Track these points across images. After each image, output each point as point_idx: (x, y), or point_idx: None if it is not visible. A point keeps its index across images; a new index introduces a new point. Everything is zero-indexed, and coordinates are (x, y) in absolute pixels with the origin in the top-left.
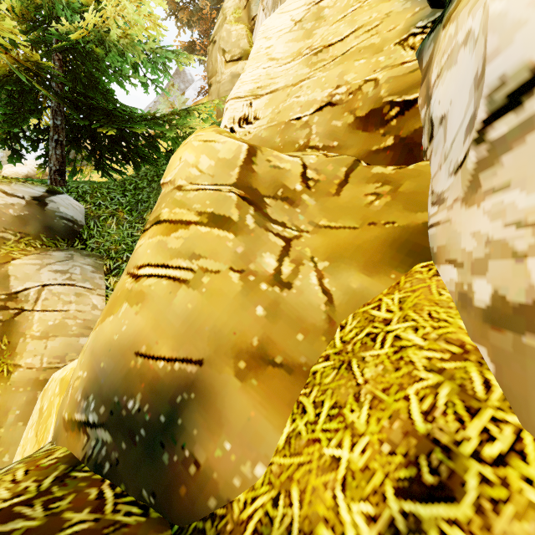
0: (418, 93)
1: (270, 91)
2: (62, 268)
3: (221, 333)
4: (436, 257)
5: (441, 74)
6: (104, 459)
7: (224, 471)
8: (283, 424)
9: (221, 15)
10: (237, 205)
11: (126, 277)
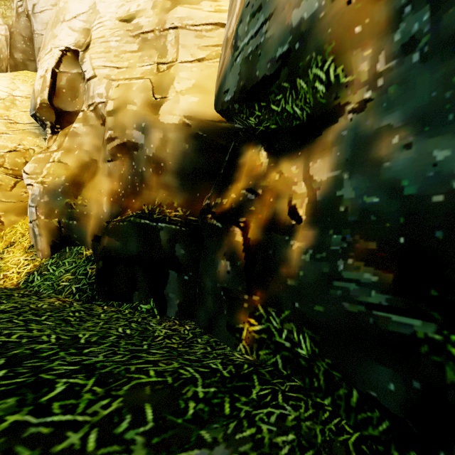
0: None
1: None
2: None
3: None
4: None
5: None
6: None
7: None
8: None
9: None
10: None
11: None
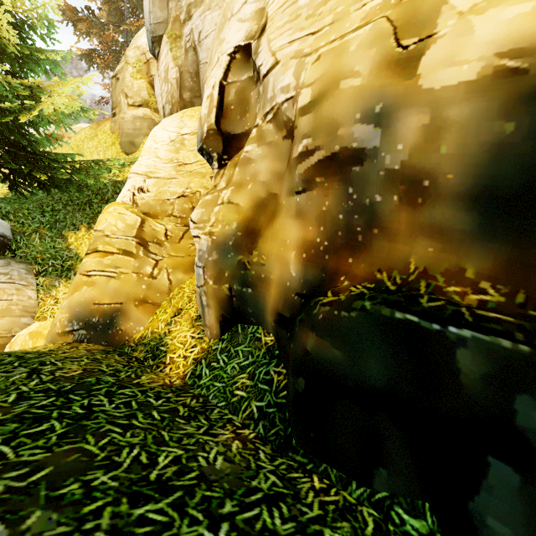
0: None
1: (156, 177)
2: (4, 271)
3: (129, 294)
4: None
5: None
6: (84, 339)
7: (131, 329)
8: (150, 318)
9: (124, 60)
10: (136, 247)
11: (81, 276)
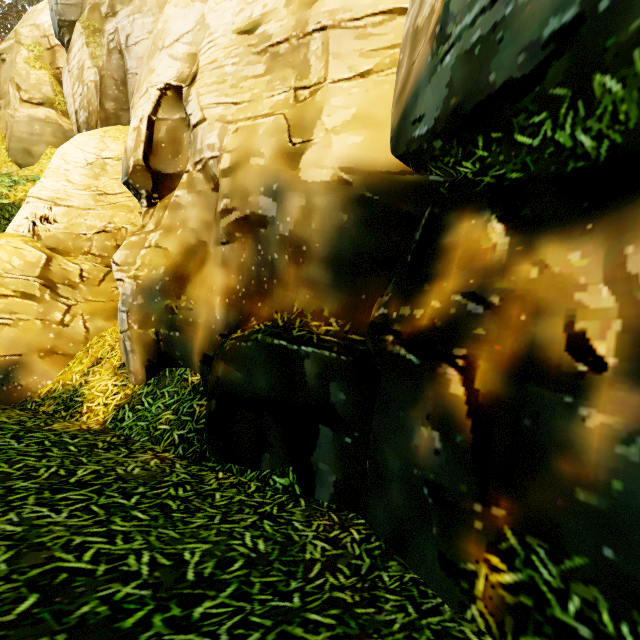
0: None
1: (67, 205)
2: None
3: (31, 344)
4: None
5: None
6: None
7: (34, 384)
8: (61, 371)
9: (14, 37)
10: (40, 289)
11: None
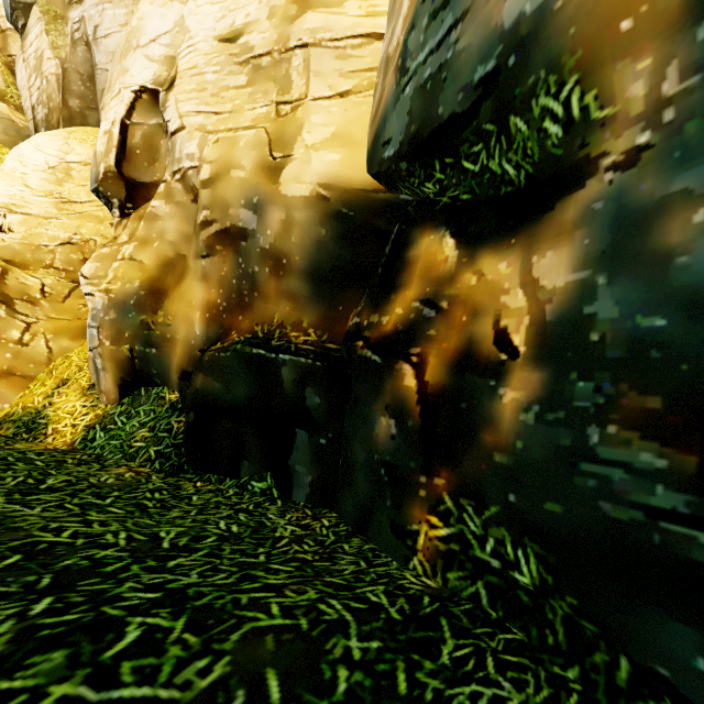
0: None
1: (25, 213)
2: None
3: None
4: None
5: None
6: None
7: None
8: (20, 394)
9: None
10: None
11: None
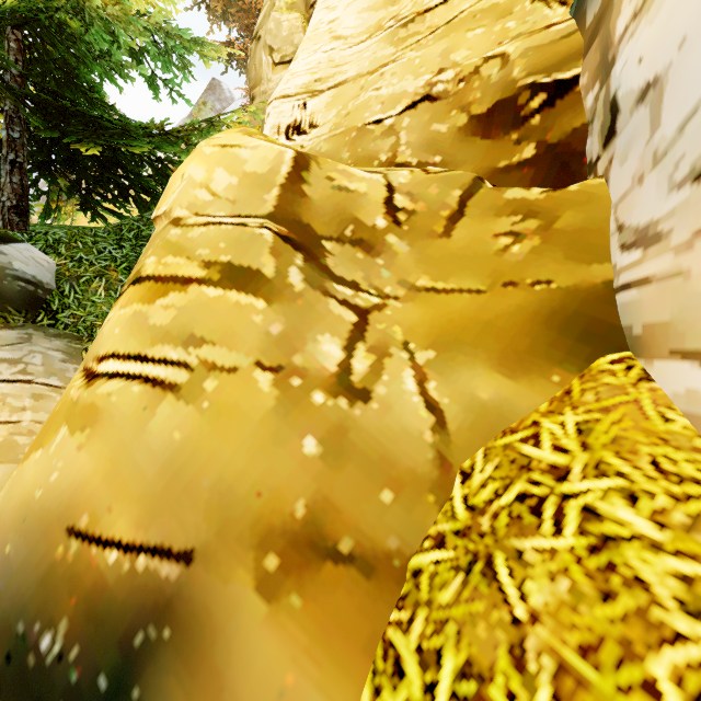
0: (580, 67)
1: (334, 84)
2: (11, 356)
3: (232, 493)
4: (642, 343)
5: (647, 5)
6: None
7: None
8: (355, 698)
9: (267, 0)
10: (273, 249)
11: (77, 377)
